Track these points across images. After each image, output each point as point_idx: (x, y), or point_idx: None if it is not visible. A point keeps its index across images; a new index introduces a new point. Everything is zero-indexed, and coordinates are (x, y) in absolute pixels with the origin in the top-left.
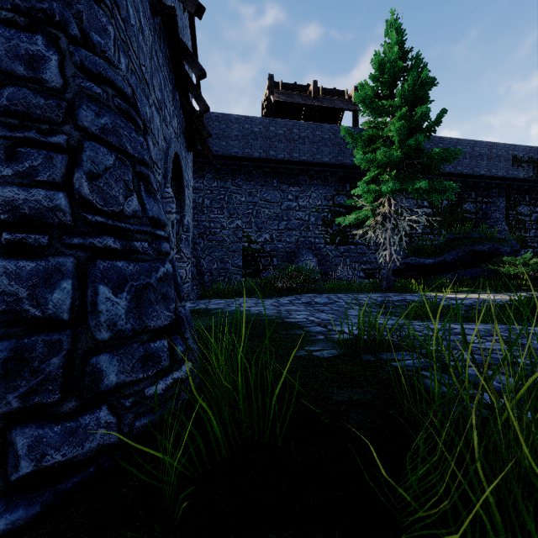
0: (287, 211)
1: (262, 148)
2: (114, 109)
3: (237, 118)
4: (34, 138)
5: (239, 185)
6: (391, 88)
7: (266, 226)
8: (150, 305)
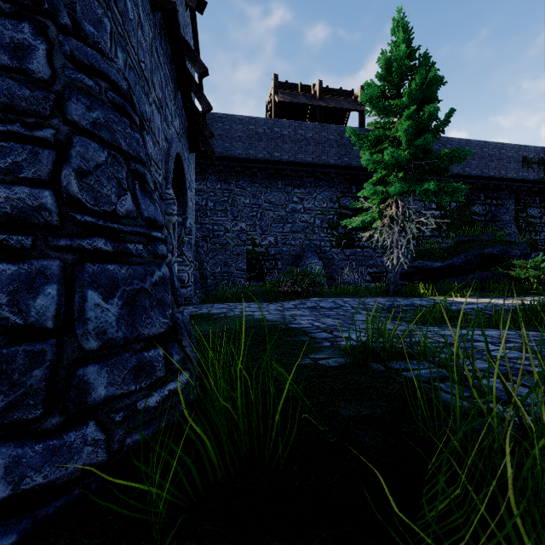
0: (292, 213)
1: (267, 149)
2: (107, 103)
3: (241, 119)
4: (18, 132)
5: (243, 187)
6: (398, 87)
7: (270, 229)
8: (144, 311)
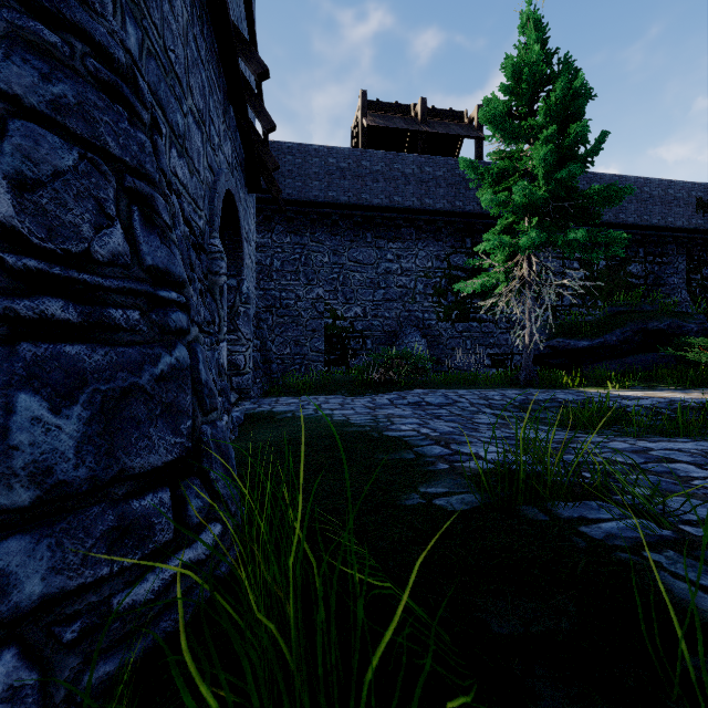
0: (386, 276)
1: (352, 190)
2: (86, 76)
3: (317, 150)
4: None
5: (320, 240)
6: (532, 101)
7: (356, 296)
8: (137, 427)
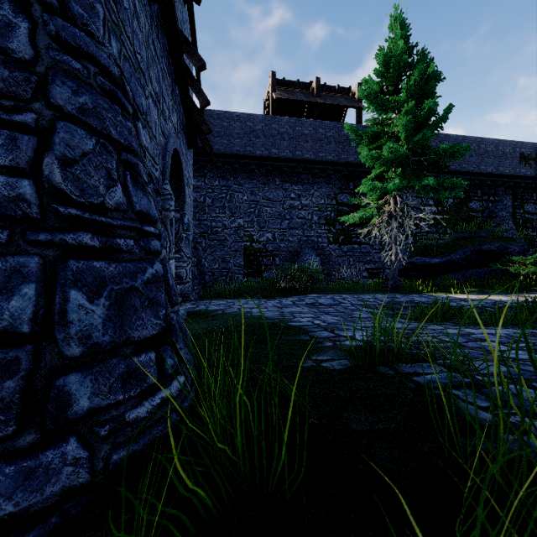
0: (290, 210)
1: (264, 146)
2: (97, 88)
3: (239, 116)
4: None
5: (241, 183)
6: (397, 83)
7: (268, 225)
8: (135, 312)
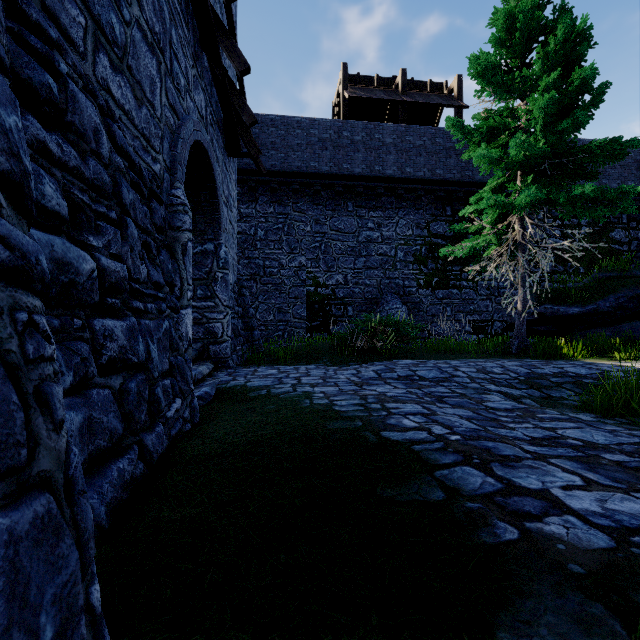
0: (367, 244)
1: (333, 160)
2: None
3: (300, 122)
4: None
5: (302, 210)
6: (526, 51)
7: (338, 264)
8: None
